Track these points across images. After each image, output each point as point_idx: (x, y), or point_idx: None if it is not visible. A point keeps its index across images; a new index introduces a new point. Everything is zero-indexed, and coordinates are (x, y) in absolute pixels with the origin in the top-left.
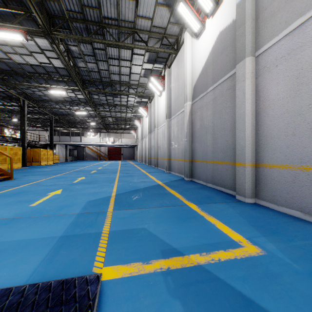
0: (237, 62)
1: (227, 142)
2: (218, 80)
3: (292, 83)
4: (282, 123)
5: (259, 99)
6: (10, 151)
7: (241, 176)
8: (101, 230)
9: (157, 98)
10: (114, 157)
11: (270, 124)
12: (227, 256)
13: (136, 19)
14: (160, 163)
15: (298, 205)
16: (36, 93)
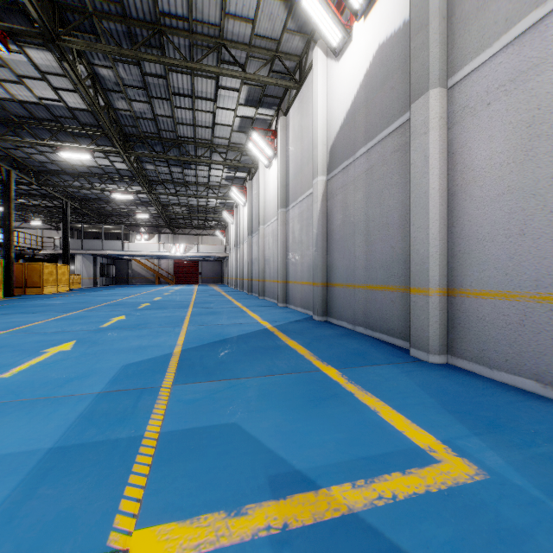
0: (412, 99)
1: (393, 249)
2: (376, 135)
3: (519, 135)
4: (498, 213)
5: (454, 168)
6: None
7: (421, 313)
8: (141, 432)
9: (263, 171)
10: (186, 279)
11: (475, 215)
12: (409, 486)
13: (223, 20)
14: (268, 289)
15: (531, 369)
16: (34, 157)
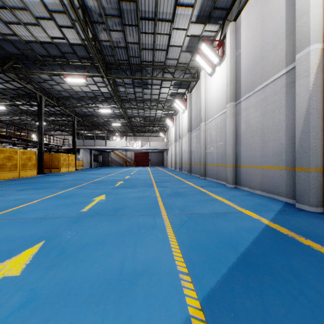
0: None
1: None
2: None
3: None
4: None
5: None
6: (22, 156)
7: None
8: None
9: (204, 81)
10: (141, 163)
11: None
12: None
13: None
14: (210, 171)
15: None
16: (54, 88)
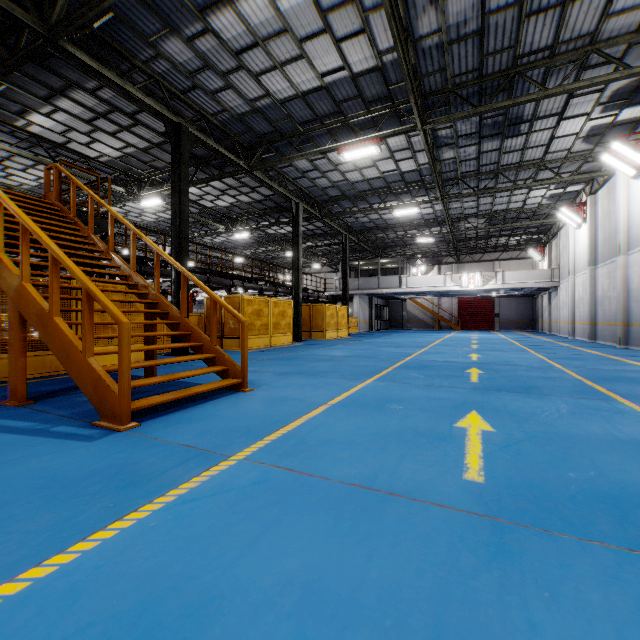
0: None
1: None
2: None
3: None
4: None
5: None
6: (273, 309)
7: None
8: None
9: None
10: (475, 323)
11: None
12: None
13: None
14: None
15: None
16: (317, 184)
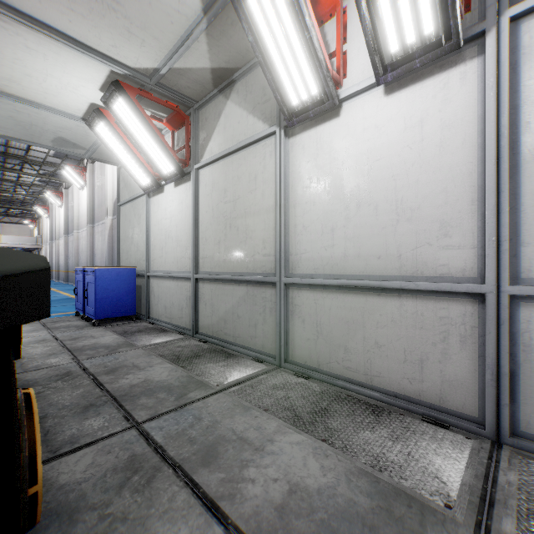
0: None
1: None
2: None
3: None
4: None
5: None
6: None
7: None
8: None
9: (77, 189)
10: None
11: None
12: None
13: None
14: None
15: None
16: None
